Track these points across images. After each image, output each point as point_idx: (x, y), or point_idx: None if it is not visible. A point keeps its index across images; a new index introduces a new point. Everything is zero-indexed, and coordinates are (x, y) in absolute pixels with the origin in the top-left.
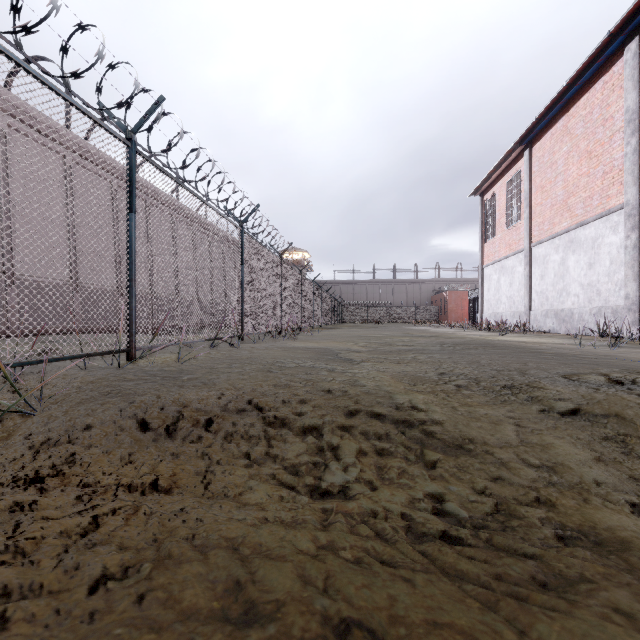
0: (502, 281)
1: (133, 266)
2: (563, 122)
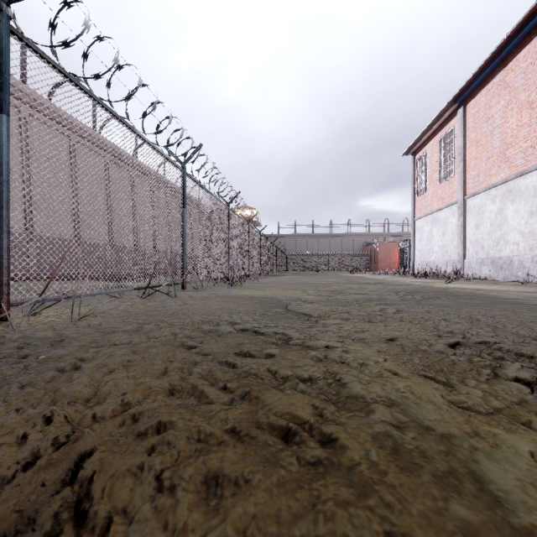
0: (434, 232)
1: (5, 188)
2: (500, 77)
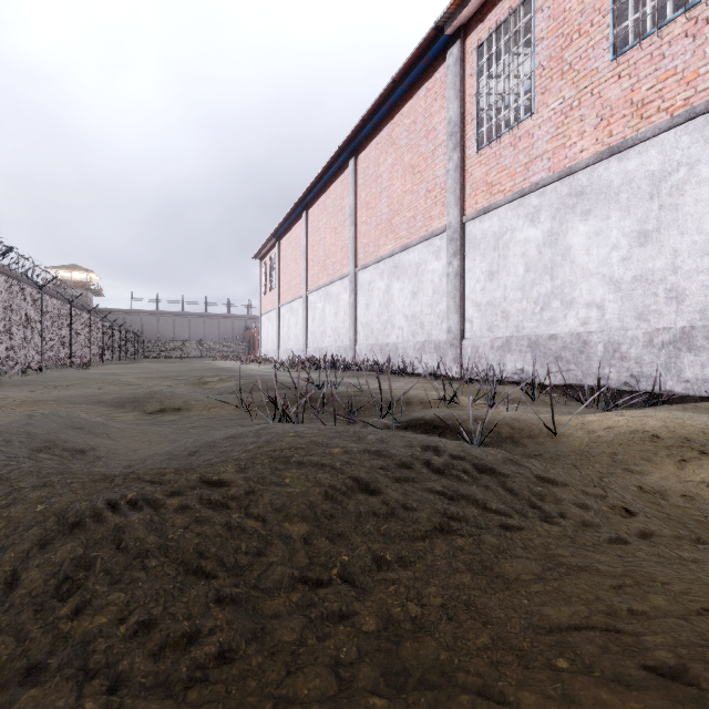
0: (269, 327)
1: None
2: (289, 235)
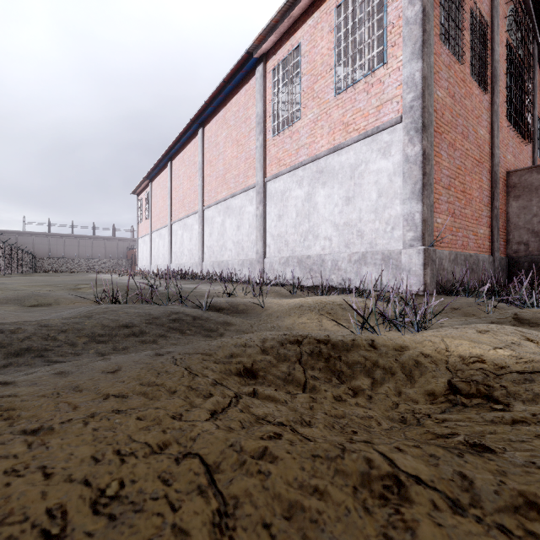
0: (144, 248)
1: None
2: (159, 178)
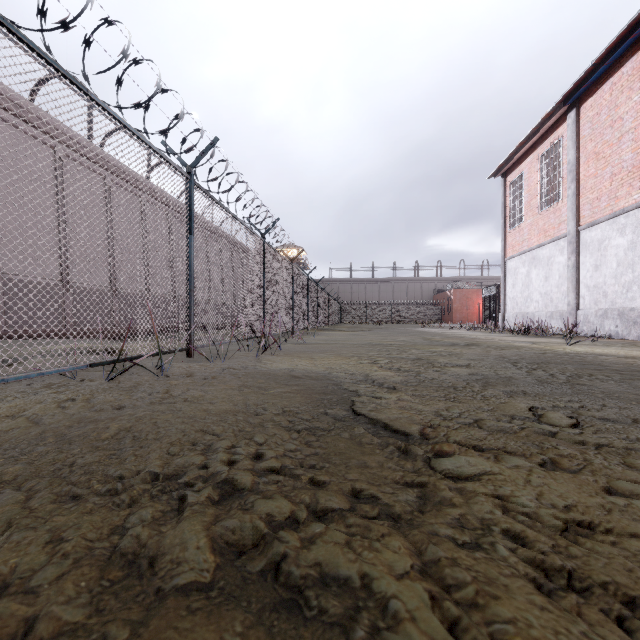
0: (533, 275)
1: None
2: (633, 64)
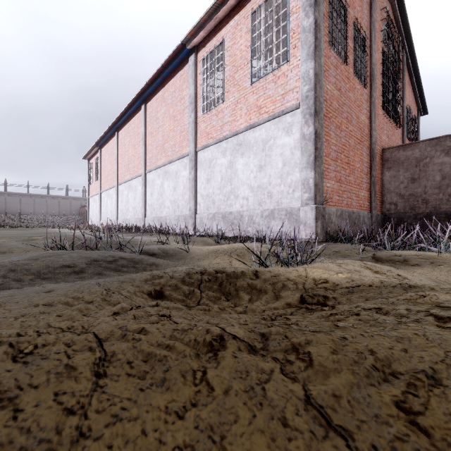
0: (94, 206)
1: None
2: (107, 146)
